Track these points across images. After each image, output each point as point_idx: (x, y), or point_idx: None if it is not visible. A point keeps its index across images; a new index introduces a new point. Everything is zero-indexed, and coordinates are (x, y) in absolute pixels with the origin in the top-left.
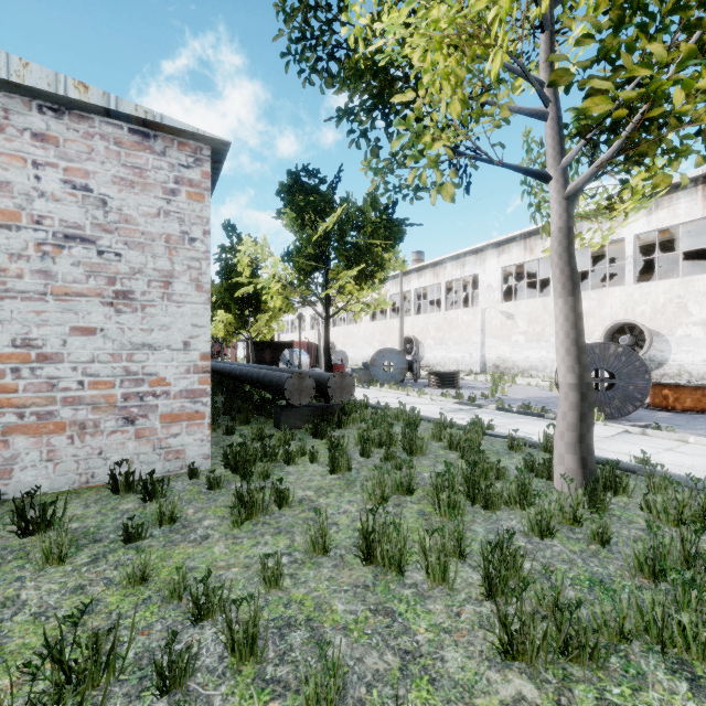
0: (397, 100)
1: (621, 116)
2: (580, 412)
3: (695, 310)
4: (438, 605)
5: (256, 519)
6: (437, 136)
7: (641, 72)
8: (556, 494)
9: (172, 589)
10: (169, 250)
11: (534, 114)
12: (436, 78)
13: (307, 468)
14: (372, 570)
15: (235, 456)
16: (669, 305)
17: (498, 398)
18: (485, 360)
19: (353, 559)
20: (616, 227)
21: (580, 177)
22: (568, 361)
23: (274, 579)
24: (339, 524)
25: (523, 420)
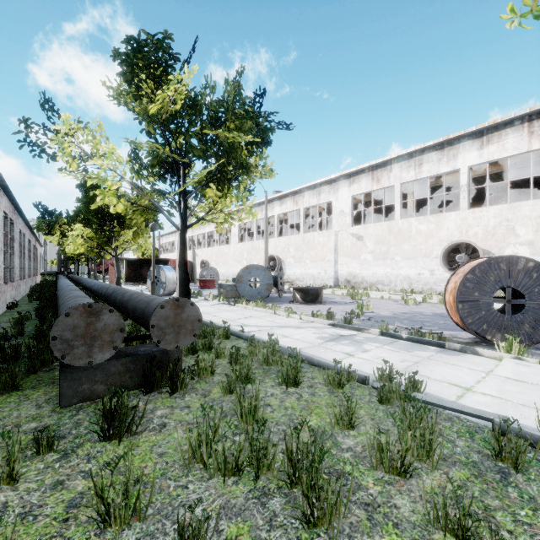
0: None
1: None
2: None
3: (522, 232)
4: None
5: None
6: None
7: None
8: None
9: None
10: None
11: None
12: None
13: None
14: None
15: None
16: (498, 227)
17: (368, 316)
18: (338, 275)
19: None
20: None
21: None
22: None
23: None
24: None
25: (426, 354)
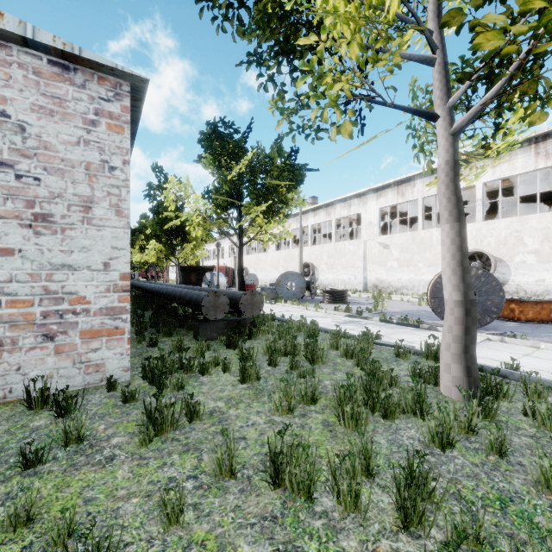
0: (302, 43)
1: (510, 52)
2: (465, 325)
3: (529, 242)
4: (352, 540)
5: (165, 435)
6: (337, 78)
7: (535, 4)
8: (451, 404)
9: (56, 536)
10: (89, 177)
11: (423, 60)
12: (337, 22)
13: (219, 377)
14: (280, 496)
15: (152, 368)
16: (509, 237)
17: (379, 312)
18: (367, 281)
19: (261, 482)
20: (487, 166)
21: (465, 115)
22: (454, 280)
23: (174, 515)
24: (247, 438)
25: (403, 330)
